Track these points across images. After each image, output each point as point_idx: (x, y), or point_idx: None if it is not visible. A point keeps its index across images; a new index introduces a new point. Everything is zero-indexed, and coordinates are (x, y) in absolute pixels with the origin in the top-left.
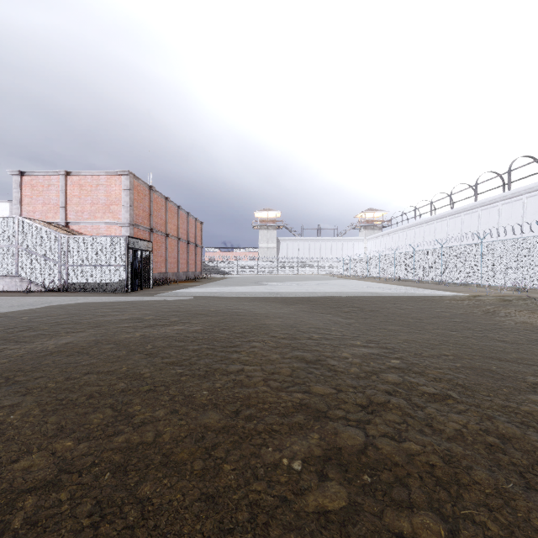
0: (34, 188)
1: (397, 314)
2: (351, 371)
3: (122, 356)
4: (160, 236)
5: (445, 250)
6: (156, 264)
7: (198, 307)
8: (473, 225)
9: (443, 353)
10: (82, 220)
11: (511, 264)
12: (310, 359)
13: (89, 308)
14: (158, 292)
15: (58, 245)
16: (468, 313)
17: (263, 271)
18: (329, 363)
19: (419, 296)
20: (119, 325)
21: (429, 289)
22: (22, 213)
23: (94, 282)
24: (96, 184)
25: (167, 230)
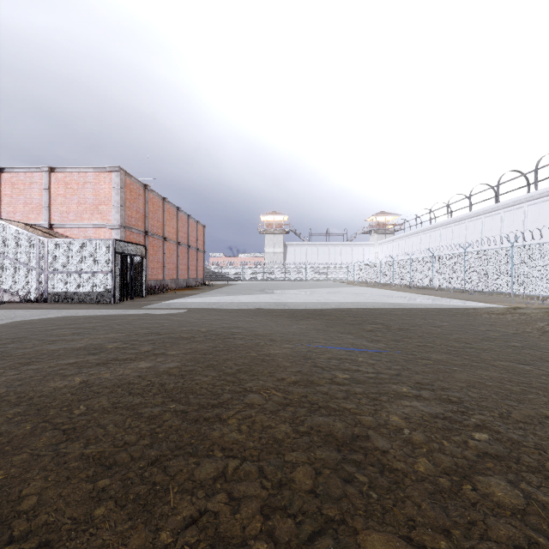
0: (14, 186)
1: (434, 335)
2: (421, 472)
3: (17, 439)
4: (156, 240)
5: (468, 255)
6: (152, 270)
7: (187, 326)
8: (495, 228)
9: (542, 412)
10: (68, 222)
11: (548, 270)
12: (342, 434)
13: (48, 328)
14: (149, 303)
15: (36, 249)
16: (521, 332)
17: (269, 278)
18: (376, 446)
19: (449, 308)
20: (62, 361)
21: (455, 299)
22: (1, 213)
23: (77, 292)
24: (83, 182)
25: (165, 234)
